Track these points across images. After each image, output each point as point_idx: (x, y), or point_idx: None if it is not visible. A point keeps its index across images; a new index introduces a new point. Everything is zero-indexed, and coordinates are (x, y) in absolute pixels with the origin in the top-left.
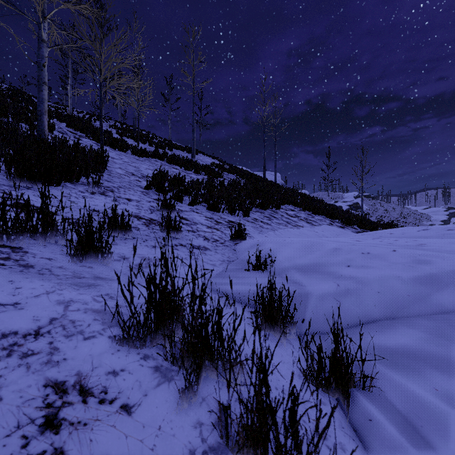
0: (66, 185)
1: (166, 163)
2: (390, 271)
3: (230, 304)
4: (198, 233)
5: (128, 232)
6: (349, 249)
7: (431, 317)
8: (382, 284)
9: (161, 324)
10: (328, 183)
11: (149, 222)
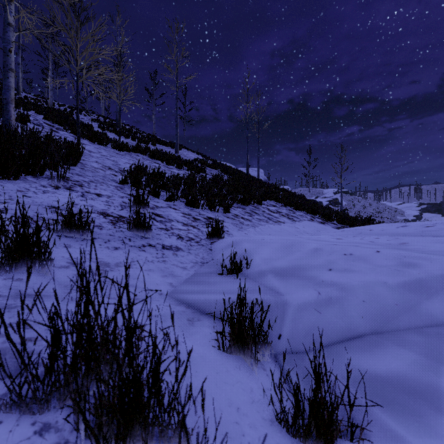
0: (26, 178)
1: (148, 158)
2: (375, 276)
3: (195, 319)
4: (172, 231)
5: (86, 232)
6: (330, 250)
7: (422, 331)
8: (367, 292)
9: (77, 372)
10: (309, 179)
11: (117, 219)
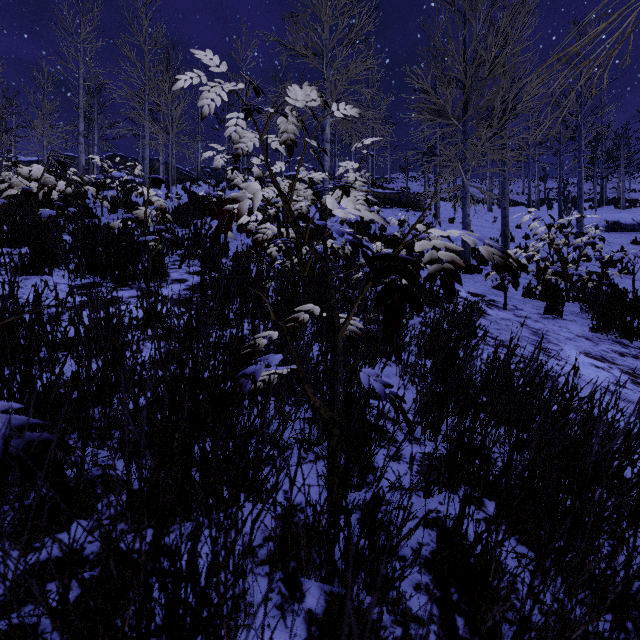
0: None
1: None
2: None
3: None
4: None
5: None
6: None
7: None
8: None
9: None
10: None
11: None
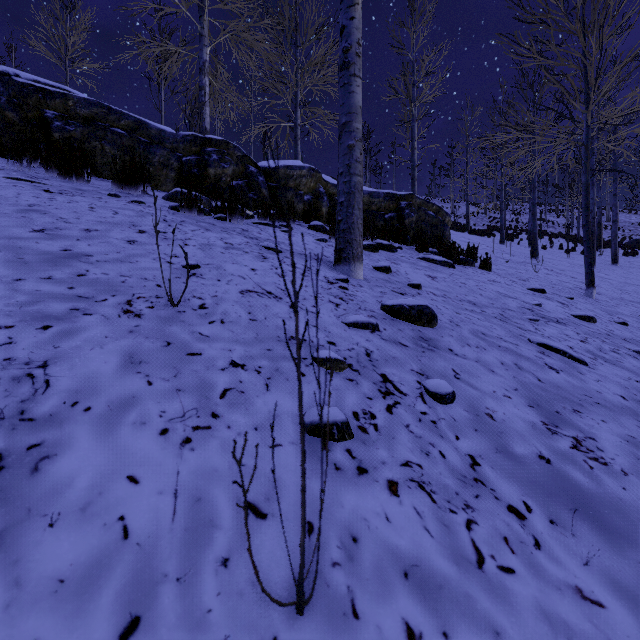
0: None
1: None
2: None
3: None
4: None
5: None
6: None
7: None
8: None
9: None
10: None
11: None
